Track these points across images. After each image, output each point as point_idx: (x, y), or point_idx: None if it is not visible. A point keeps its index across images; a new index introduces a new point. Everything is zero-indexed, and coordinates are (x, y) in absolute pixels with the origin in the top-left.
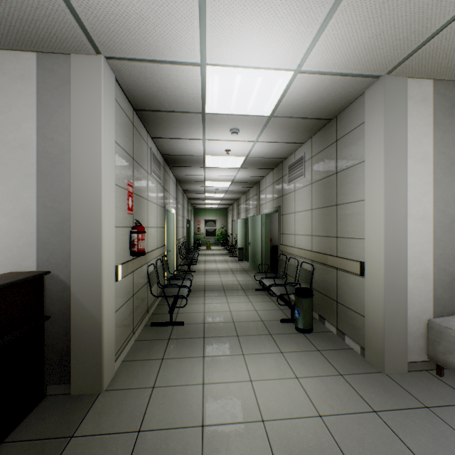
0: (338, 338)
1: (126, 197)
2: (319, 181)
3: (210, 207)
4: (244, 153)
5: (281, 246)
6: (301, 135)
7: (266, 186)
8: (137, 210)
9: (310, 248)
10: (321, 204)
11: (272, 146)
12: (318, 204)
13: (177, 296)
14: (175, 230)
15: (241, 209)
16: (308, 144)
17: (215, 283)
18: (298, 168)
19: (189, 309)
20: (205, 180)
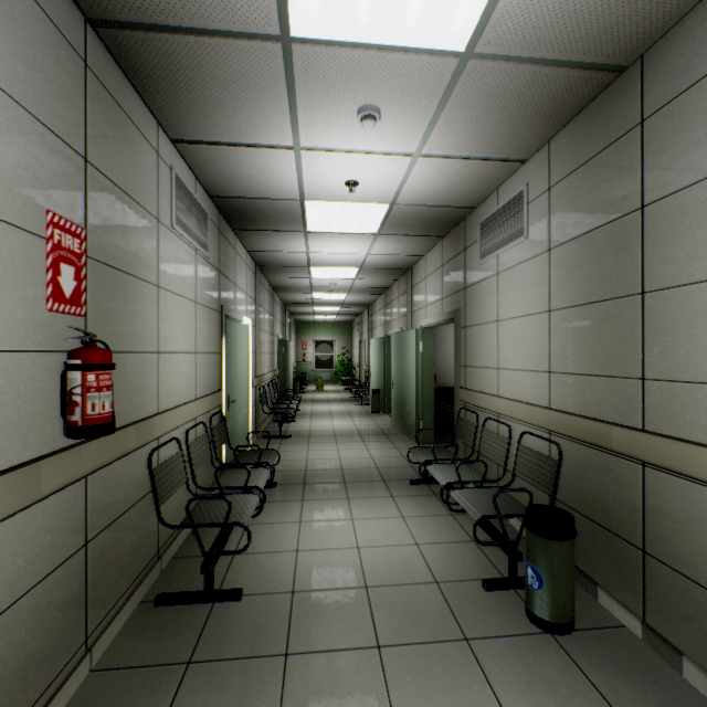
0: (657, 659)
1: (44, 262)
2: (575, 240)
3: (322, 320)
4: (387, 192)
5: (462, 391)
6: (528, 133)
7: (428, 274)
8: (109, 305)
9: (544, 401)
10: (583, 295)
11: (452, 169)
12: (570, 296)
13: (224, 527)
14: (253, 359)
15: (376, 321)
16: (537, 161)
17: (326, 464)
18: (509, 222)
19: (263, 541)
20: (310, 263)
